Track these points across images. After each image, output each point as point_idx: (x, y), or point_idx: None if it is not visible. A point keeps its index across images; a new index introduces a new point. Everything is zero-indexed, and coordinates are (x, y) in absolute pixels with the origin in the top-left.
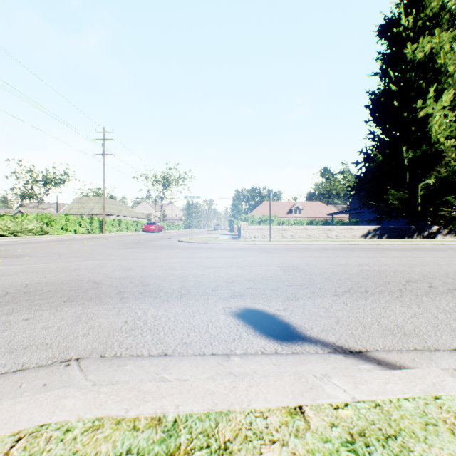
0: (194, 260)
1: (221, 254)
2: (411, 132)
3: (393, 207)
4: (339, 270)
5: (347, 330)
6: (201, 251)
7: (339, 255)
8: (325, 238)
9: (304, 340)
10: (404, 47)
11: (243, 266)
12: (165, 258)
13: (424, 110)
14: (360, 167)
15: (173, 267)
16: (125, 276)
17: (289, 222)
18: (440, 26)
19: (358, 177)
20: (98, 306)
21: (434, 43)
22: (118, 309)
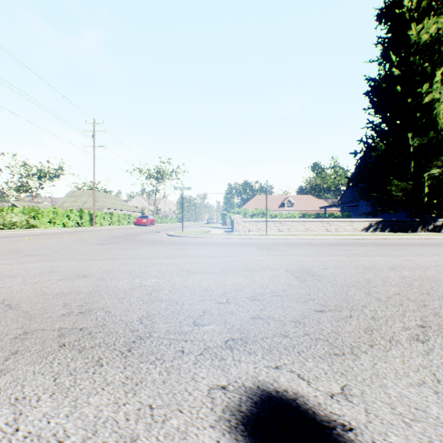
0: (178, 260)
1: (213, 251)
2: (416, 119)
3: (395, 199)
4: (373, 277)
5: None
6: (190, 247)
7: (354, 253)
8: (324, 231)
9: None
10: (407, 29)
11: (240, 269)
12: (142, 258)
13: (430, 94)
14: (359, 158)
15: (146, 272)
16: (68, 290)
17: (282, 216)
18: None
19: (358, 167)
20: None
21: (441, 23)
22: None
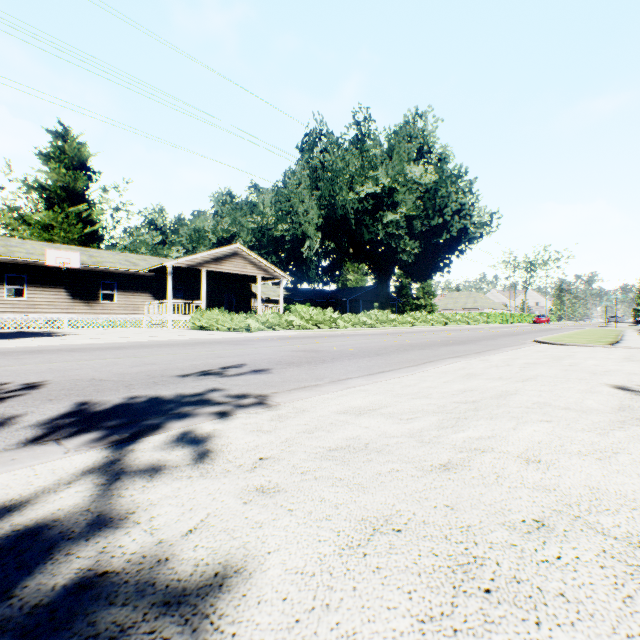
0: None
1: None
2: None
3: None
4: None
5: None
6: None
7: None
8: None
9: None
10: None
11: None
12: None
13: None
14: None
15: None
16: None
17: None
18: None
19: None
20: None
21: None
22: None
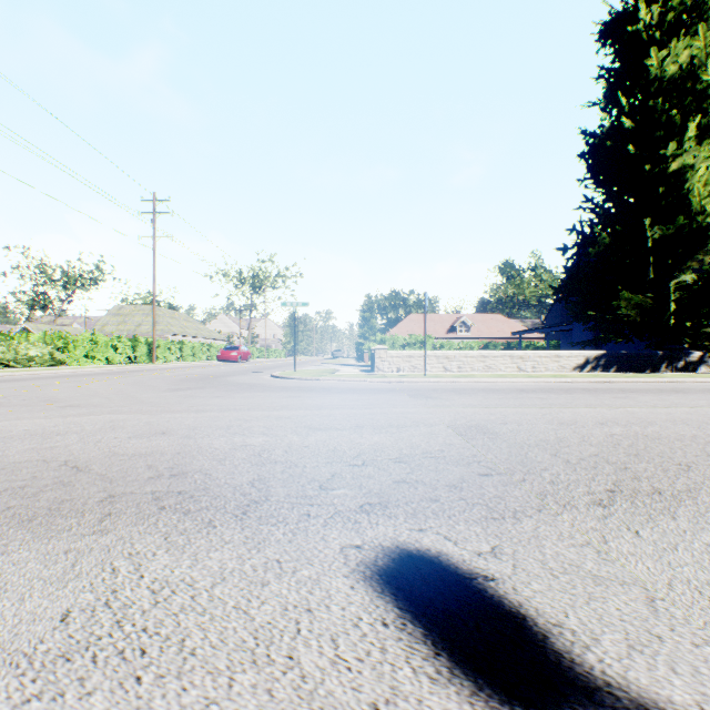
0: (293, 413)
1: (343, 400)
2: (657, 197)
3: (626, 321)
4: (570, 435)
5: (702, 648)
6: (308, 394)
7: (552, 402)
8: (514, 371)
9: (598, 704)
10: (644, 57)
11: (383, 425)
12: (240, 410)
13: (679, 159)
14: (571, 256)
15: (249, 429)
16: (147, 450)
17: (451, 346)
18: (704, 22)
19: (568, 270)
20: (32, 544)
21: (696, 48)
22: (74, 558)
